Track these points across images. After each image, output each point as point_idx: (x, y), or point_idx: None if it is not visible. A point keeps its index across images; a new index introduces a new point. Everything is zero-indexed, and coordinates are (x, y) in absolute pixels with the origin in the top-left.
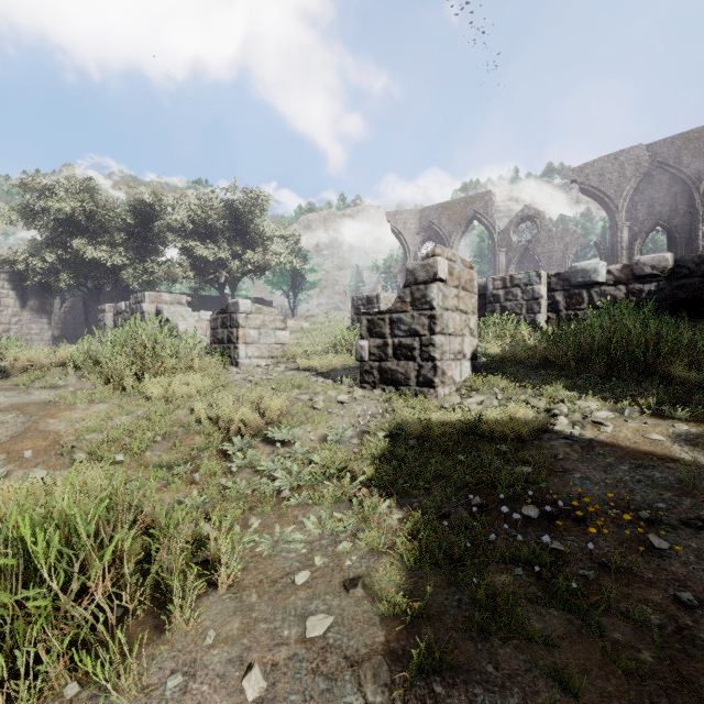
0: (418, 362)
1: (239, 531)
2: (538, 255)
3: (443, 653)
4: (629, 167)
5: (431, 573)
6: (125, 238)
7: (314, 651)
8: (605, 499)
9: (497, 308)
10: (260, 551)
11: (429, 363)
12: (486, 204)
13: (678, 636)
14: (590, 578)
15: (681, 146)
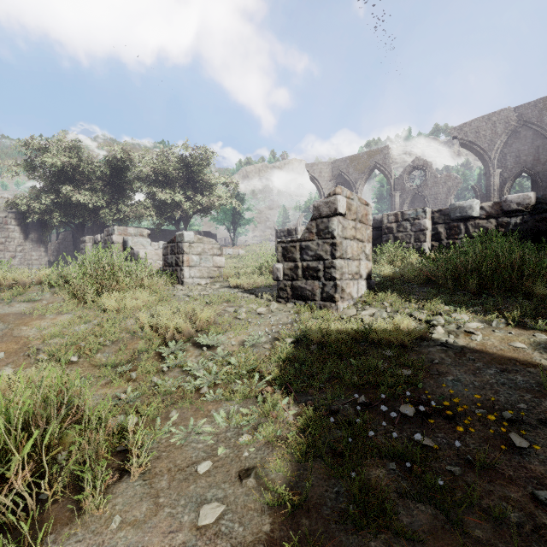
0: (322, 281)
1: (159, 423)
2: (426, 197)
3: (316, 546)
4: (500, 126)
5: (316, 465)
6: (103, 185)
7: (202, 539)
8: (473, 400)
9: (391, 238)
10: (174, 441)
11: (331, 282)
12: (385, 156)
13: (535, 535)
14: (456, 473)
15: (542, 108)
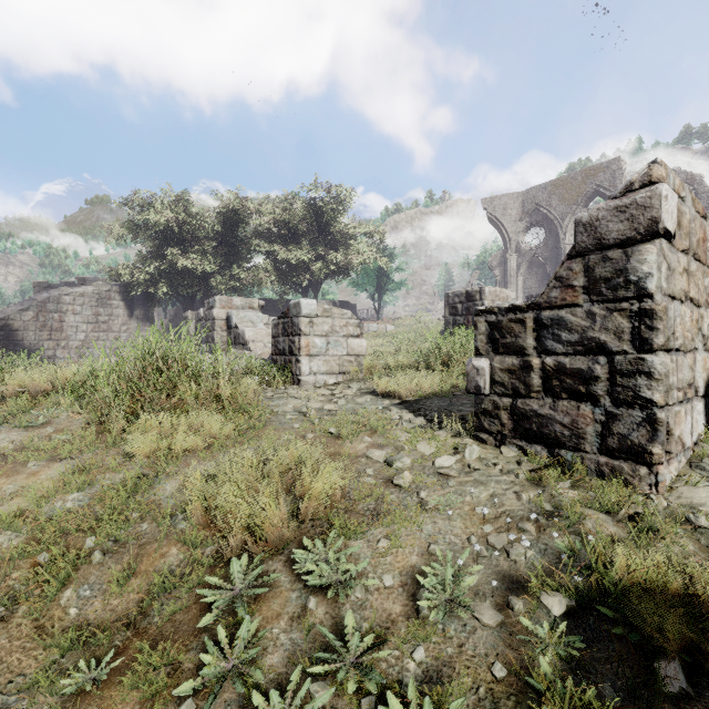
0: (605, 406)
1: None
2: None
3: None
4: None
5: None
6: (215, 246)
7: None
8: None
9: None
10: None
11: (636, 412)
12: (613, 174)
13: None
14: None
15: None
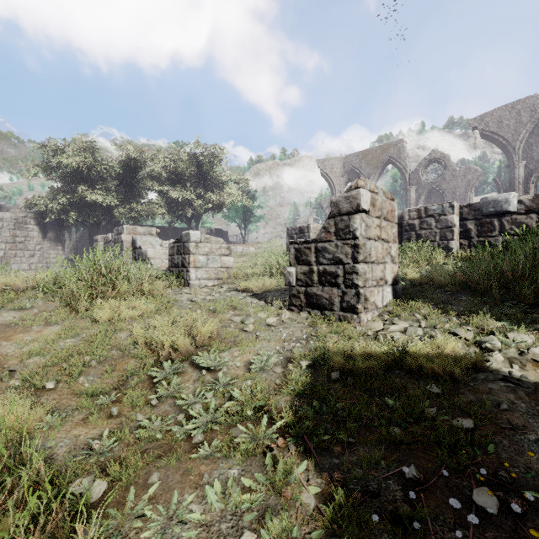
0: (342, 289)
1: (131, 499)
2: (443, 191)
3: None
4: (525, 114)
5: None
6: (117, 185)
7: None
8: None
9: (413, 236)
10: (146, 536)
11: (352, 290)
12: (399, 150)
13: None
14: None
15: None
